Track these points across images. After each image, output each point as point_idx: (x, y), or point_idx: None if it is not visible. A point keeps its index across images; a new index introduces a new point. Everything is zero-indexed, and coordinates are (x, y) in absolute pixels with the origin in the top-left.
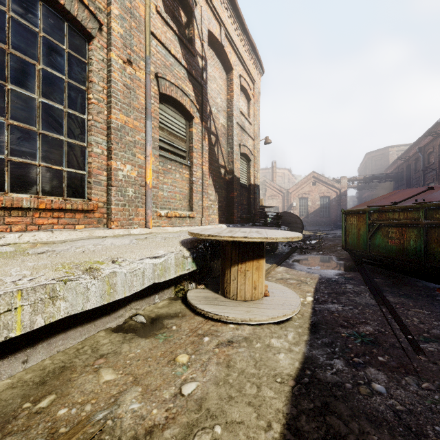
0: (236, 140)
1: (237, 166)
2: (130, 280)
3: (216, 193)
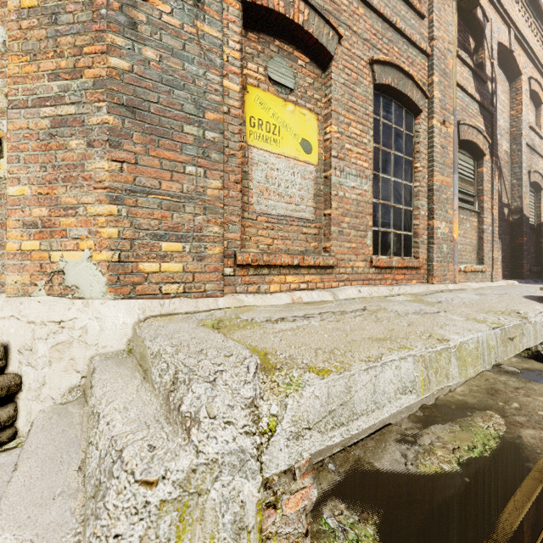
0: (525, 167)
1: (525, 201)
2: (540, 330)
3: (499, 240)
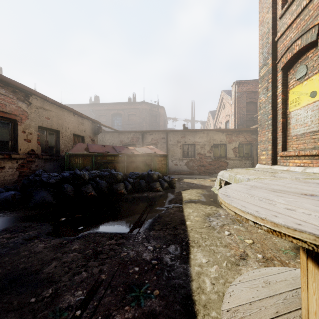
0: None
1: None
2: None
3: None
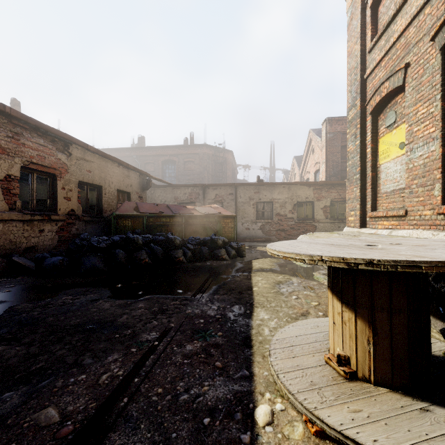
0: None
1: None
2: None
3: None
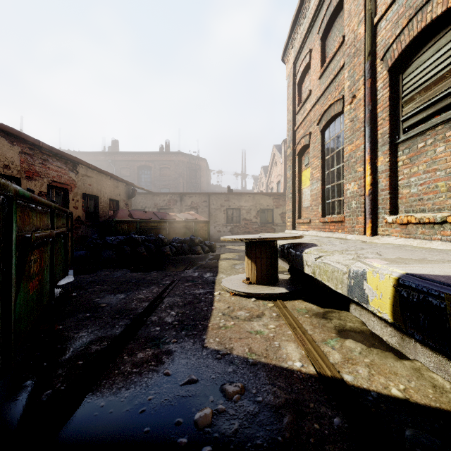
0: None
1: None
2: None
3: None
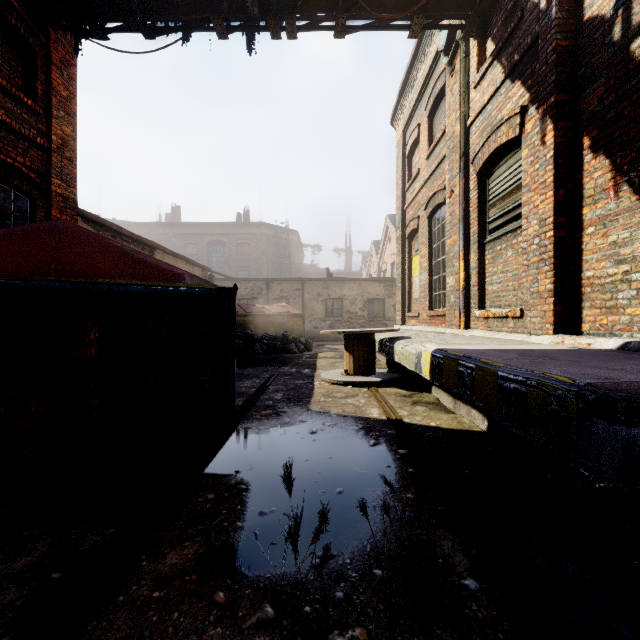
0: None
1: None
2: None
3: None
